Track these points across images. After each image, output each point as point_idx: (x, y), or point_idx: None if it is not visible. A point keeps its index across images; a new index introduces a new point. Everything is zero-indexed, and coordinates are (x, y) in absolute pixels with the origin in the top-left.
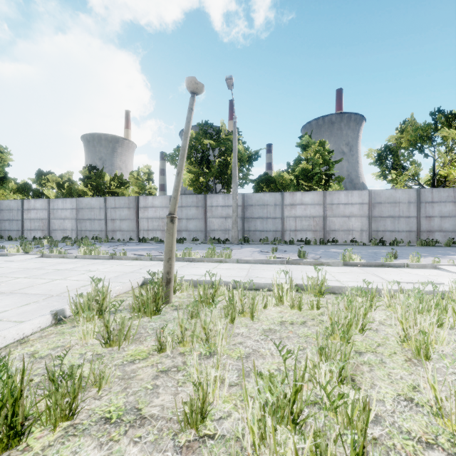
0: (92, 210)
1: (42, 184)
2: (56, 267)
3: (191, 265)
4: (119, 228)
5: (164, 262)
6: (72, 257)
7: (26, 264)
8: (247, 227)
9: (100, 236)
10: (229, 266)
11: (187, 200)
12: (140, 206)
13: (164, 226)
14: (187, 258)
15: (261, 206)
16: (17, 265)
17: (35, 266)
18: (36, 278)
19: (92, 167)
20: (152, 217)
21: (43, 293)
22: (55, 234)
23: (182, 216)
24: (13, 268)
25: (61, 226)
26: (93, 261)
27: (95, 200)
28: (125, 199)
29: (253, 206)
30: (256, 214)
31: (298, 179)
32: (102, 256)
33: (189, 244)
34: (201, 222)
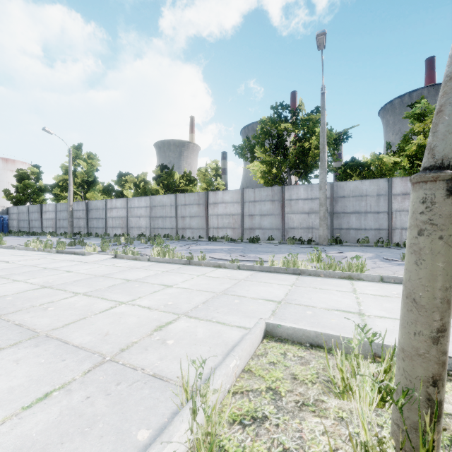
0: (164, 208)
1: (122, 185)
2: (126, 275)
3: (306, 282)
4: (189, 225)
5: (417, 340)
6: (144, 259)
7: (96, 268)
8: (337, 224)
9: (171, 234)
10: (376, 288)
11: (261, 194)
12: (210, 203)
13: (235, 223)
14: (291, 269)
15: (357, 198)
16: (87, 269)
17: (104, 271)
18: (97, 296)
19: (163, 167)
20: (222, 214)
21: (92, 345)
22: (132, 232)
23: (255, 212)
24: (80, 275)
25: (137, 224)
26: (168, 266)
27: (166, 197)
28: (194, 195)
29: (345, 197)
30: (350, 208)
31: (412, 159)
32: (177, 259)
33: (266, 244)
34: (277, 219)
